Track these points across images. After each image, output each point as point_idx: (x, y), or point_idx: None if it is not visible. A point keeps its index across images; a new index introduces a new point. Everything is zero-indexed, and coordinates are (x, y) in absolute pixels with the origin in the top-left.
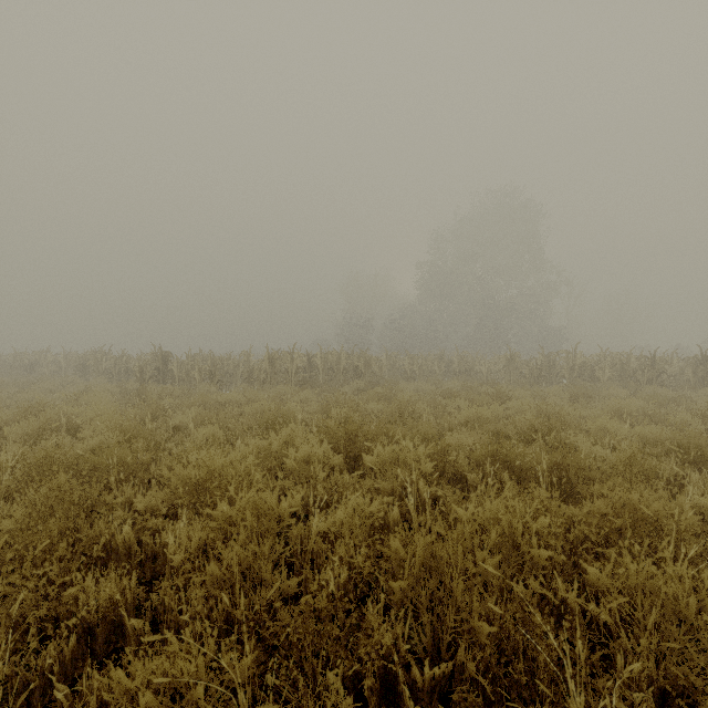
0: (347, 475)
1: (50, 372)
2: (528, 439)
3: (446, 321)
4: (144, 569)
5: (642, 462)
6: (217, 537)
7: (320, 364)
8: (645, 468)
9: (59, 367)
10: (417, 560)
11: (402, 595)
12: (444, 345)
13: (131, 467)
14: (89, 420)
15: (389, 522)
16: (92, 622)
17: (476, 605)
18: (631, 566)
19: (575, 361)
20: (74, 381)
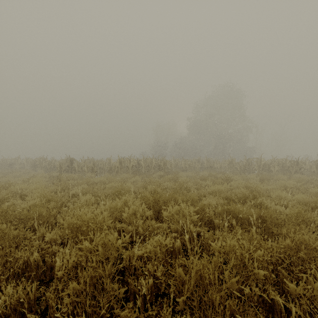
0: (154, 221)
1: (19, 167)
2: (242, 201)
3: (200, 144)
4: (45, 275)
5: (305, 216)
6: (83, 259)
7: (143, 164)
8: (304, 218)
9: (23, 165)
10: (192, 281)
11: (183, 304)
12: (199, 155)
13: (45, 217)
14: (30, 192)
15: (175, 248)
16: (7, 314)
17: (227, 312)
18: (315, 285)
19: (261, 162)
20: (29, 171)
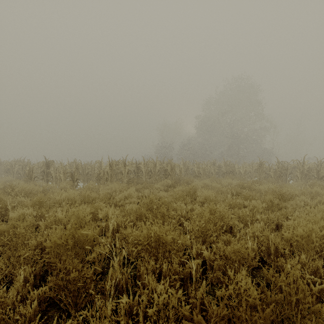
0: None
1: None
2: None
3: (211, 145)
4: None
5: None
6: None
7: (143, 168)
8: None
9: None
10: None
11: None
12: (209, 157)
13: None
14: None
15: None
16: None
17: None
18: None
19: (304, 166)
20: None
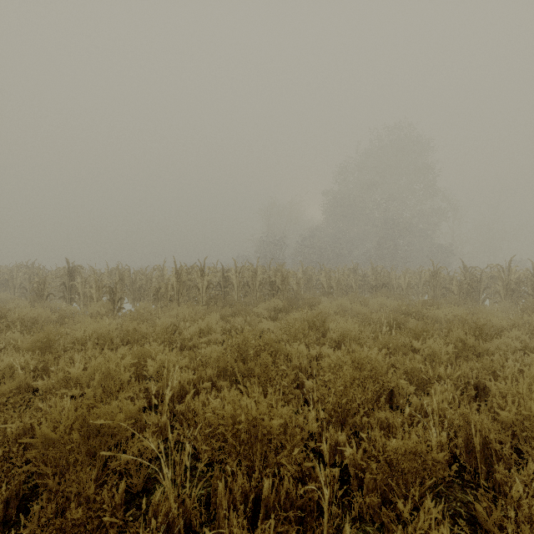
0: None
1: None
2: None
3: (349, 239)
4: None
5: None
6: None
7: (234, 279)
8: None
9: None
10: None
11: None
12: (346, 260)
13: None
14: None
15: None
16: None
17: None
18: None
19: (510, 276)
20: None
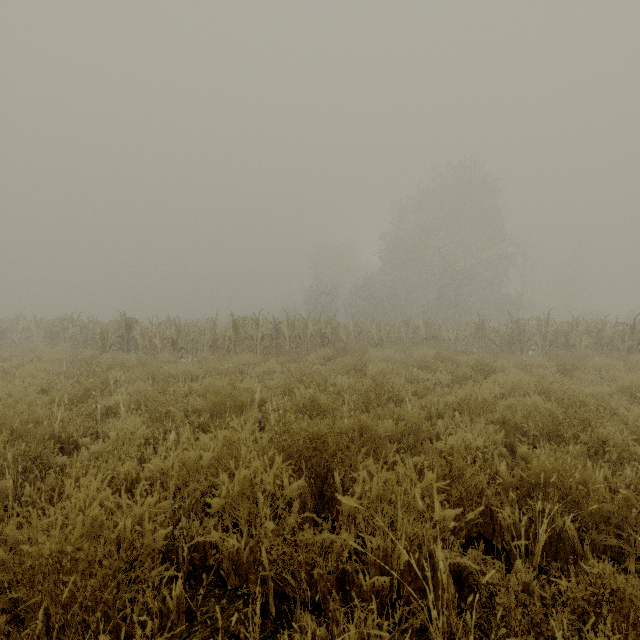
0: (311, 531)
1: (19, 338)
2: (548, 434)
3: (408, 289)
4: None
5: None
6: None
7: (286, 331)
8: None
9: (31, 334)
10: None
11: None
12: (406, 312)
13: None
14: None
15: None
16: None
17: None
18: None
19: (548, 328)
20: (37, 348)
